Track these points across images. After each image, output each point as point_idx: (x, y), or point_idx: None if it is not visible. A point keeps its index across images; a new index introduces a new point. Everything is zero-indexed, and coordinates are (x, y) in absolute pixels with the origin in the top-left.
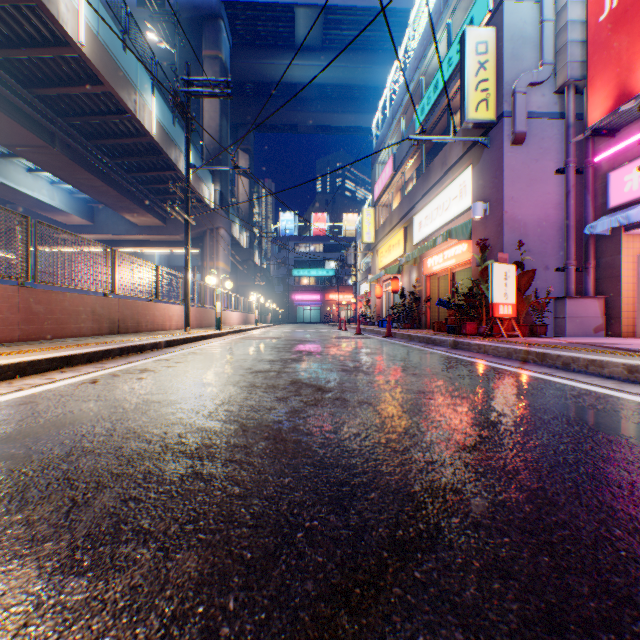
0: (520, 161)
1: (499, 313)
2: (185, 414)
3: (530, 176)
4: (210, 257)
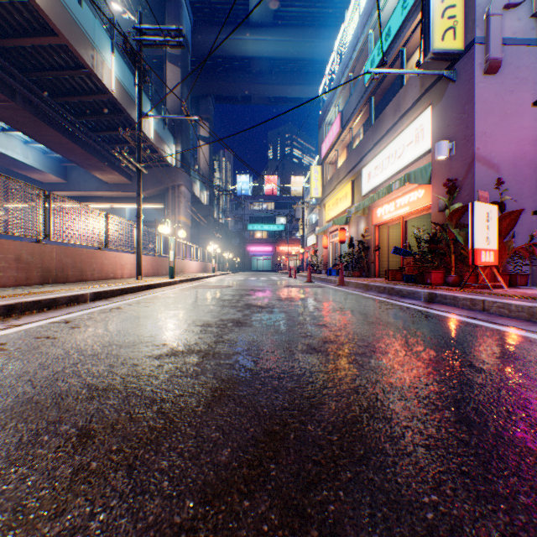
0: (493, 92)
1: (481, 260)
2: None
3: (504, 109)
4: (172, 211)
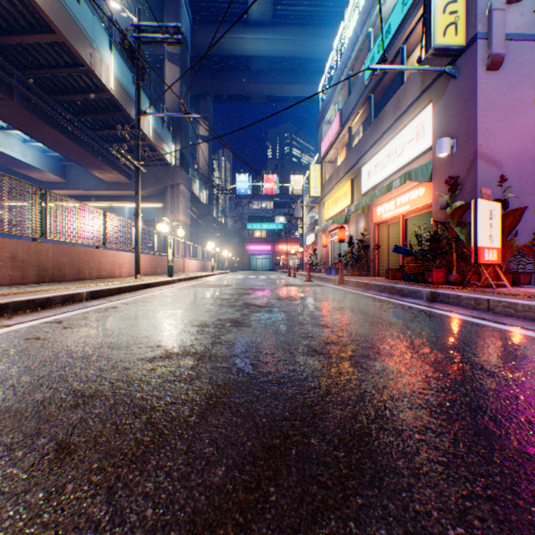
0: (496, 88)
1: (484, 259)
2: None
3: (507, 105)
4: (171, 210)
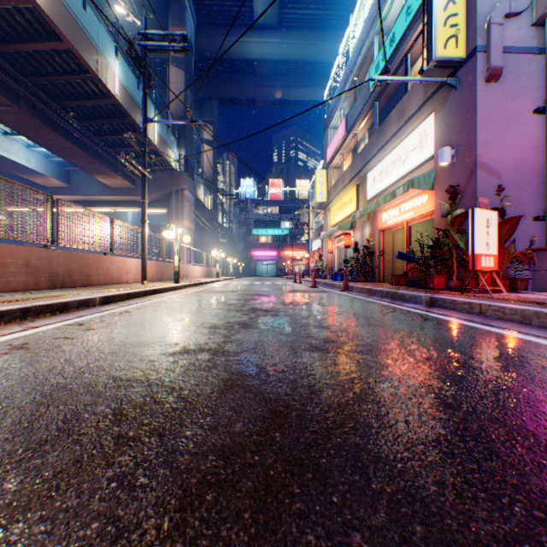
0: (495, 100)
1: (481, 265)
2: None
3: (505, 116)
4: (176, 216)
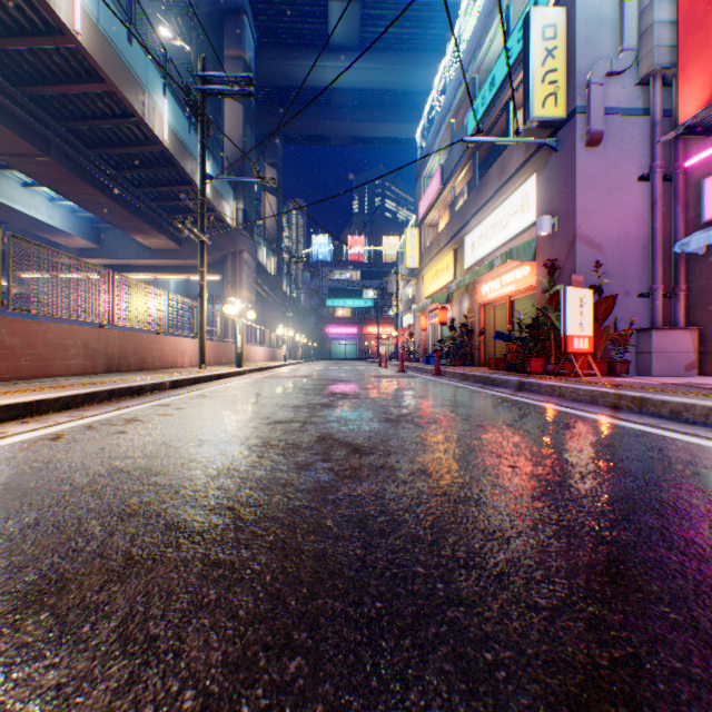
0: (596, 166)
1: (573, 347)
2: (157, 495)
3: (608, 184)
4: (232, 284)
